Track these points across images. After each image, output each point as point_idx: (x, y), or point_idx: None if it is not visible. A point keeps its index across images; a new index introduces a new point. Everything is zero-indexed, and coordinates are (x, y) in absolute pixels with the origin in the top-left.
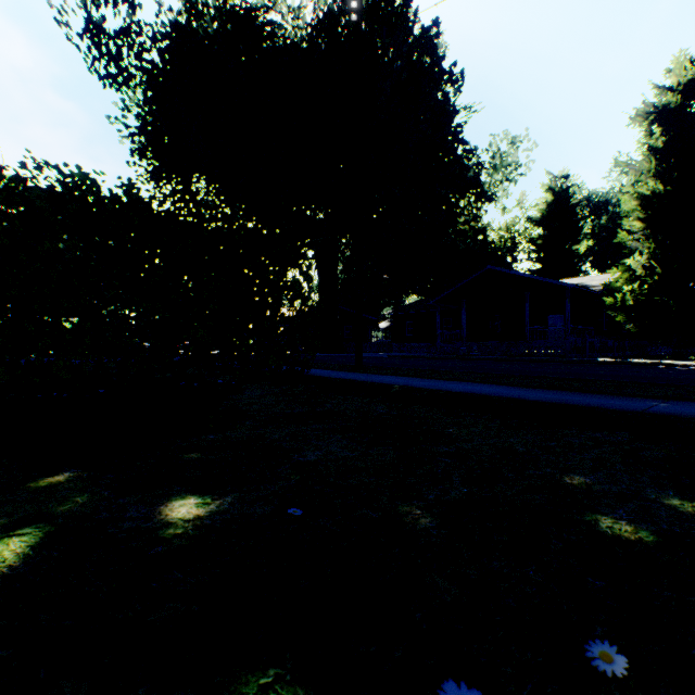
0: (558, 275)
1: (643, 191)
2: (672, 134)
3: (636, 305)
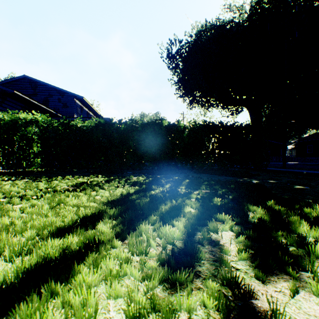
0: None
1: None
2: None
3: None
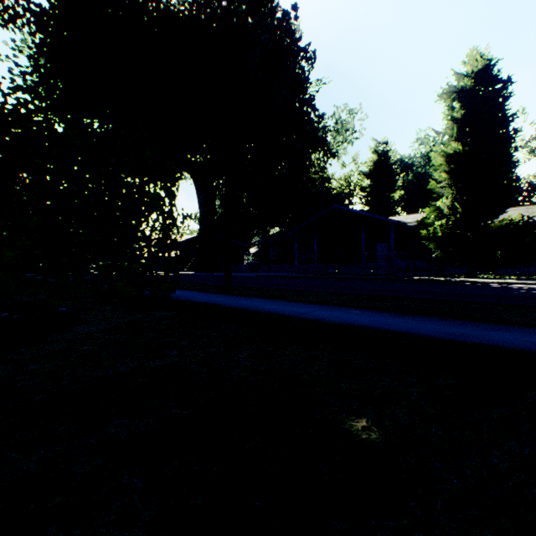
0: (381, 215)
1: (448, 150)
2: (468, 108)
3: (443, 236)
